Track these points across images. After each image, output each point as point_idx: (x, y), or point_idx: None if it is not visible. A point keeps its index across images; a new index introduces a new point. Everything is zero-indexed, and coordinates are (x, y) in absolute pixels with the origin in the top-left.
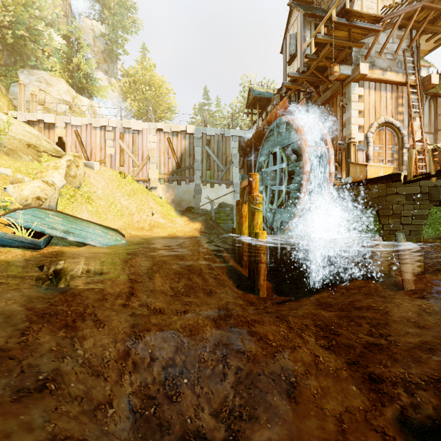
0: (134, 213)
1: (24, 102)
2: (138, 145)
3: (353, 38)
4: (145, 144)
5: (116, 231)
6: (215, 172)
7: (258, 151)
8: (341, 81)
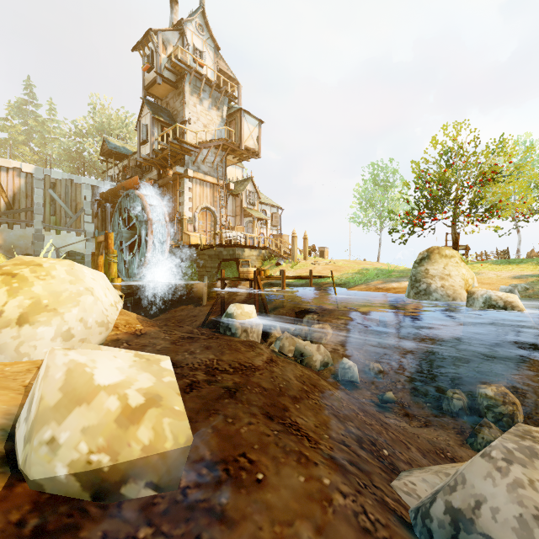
0: None
1: None
2: None
3: (185, 150)
4: None
5: None
6: (62, 218)
7: (114, 204)
8: (178, 175)
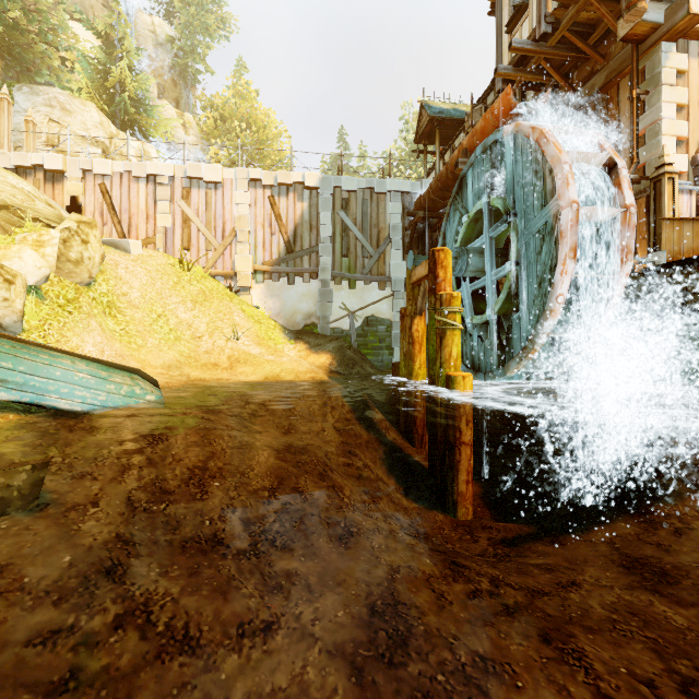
0: (201, 336)
1: (9, 133)
2: (215, 210)
3: None
4: (227, 208)
5: (135, 373)
6: (357, 260)
7: (439, 217)
8: (635, 43)
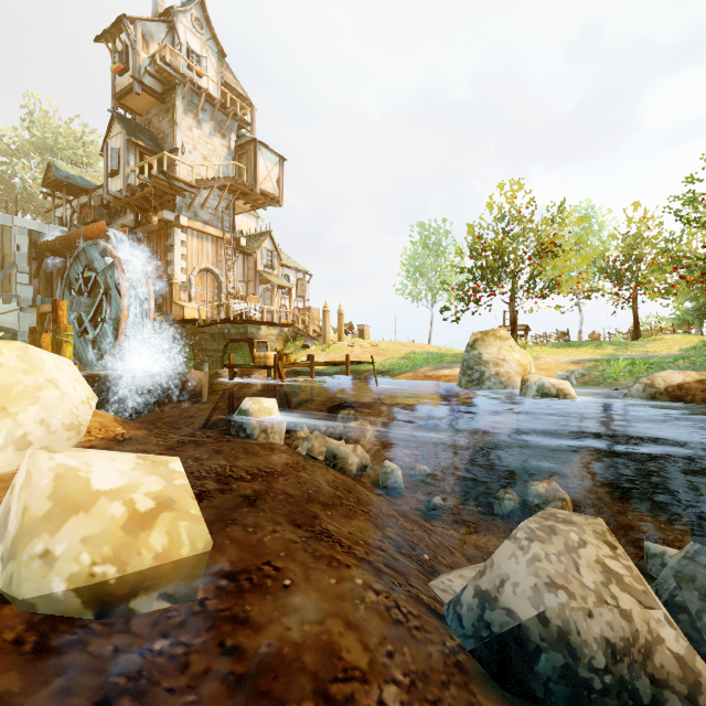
0: None
1: None
2: None
3: (176, 189)
4: None
5: None
6: None
7: (65, 258)
8: (166, 222)
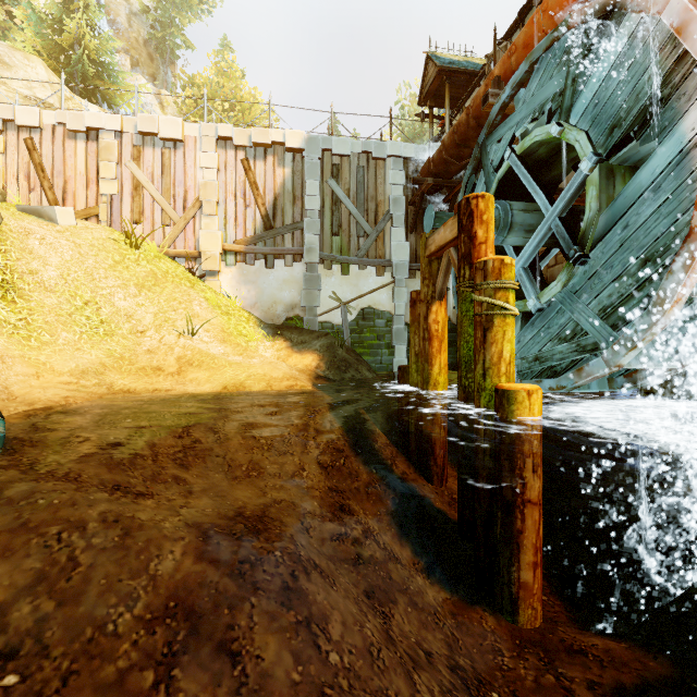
0: (145, 330)
1: None
2: (174, 175)
3: None
4: (190, 172)
5: None
6: (351, 239)
7: (451, 186)
8: None
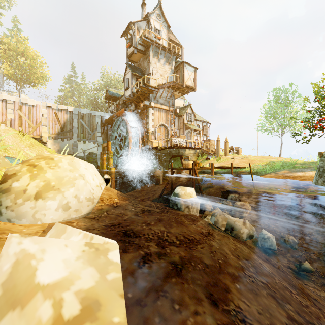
0: None
1: None
2: (33, 114)
3: (149, 91)
4: (38, 114)
5: None
6: (86, 135)
7: (111, 125)
8: (146, 106)
